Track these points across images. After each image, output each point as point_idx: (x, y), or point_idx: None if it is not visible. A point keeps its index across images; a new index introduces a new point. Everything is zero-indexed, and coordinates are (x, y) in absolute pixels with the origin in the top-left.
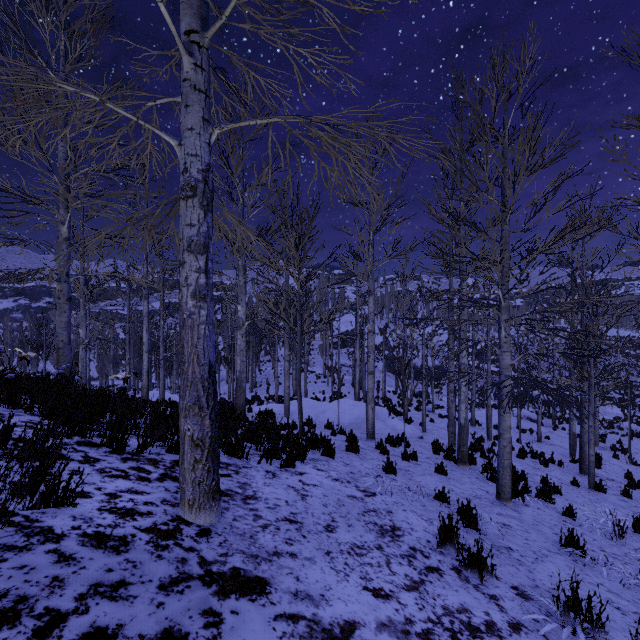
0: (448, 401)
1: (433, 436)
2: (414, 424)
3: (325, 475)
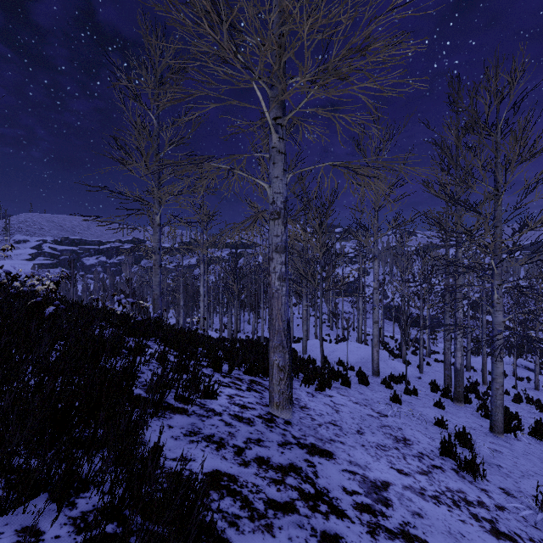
0: (444, 348)
1: (430, 377)
2: (412, 366)
3: (347, 399)
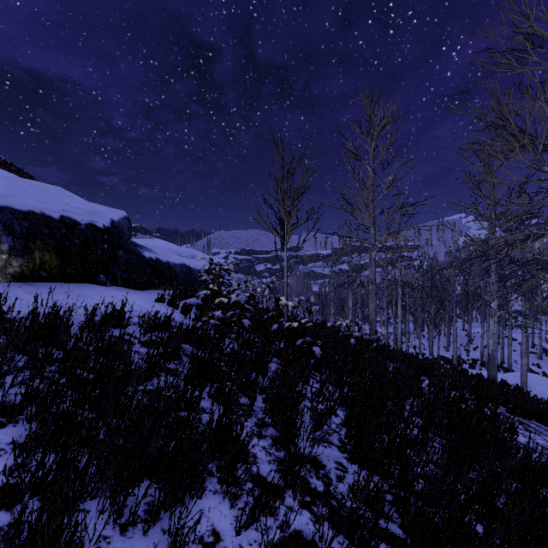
0: None
1: None
2: None
3: None
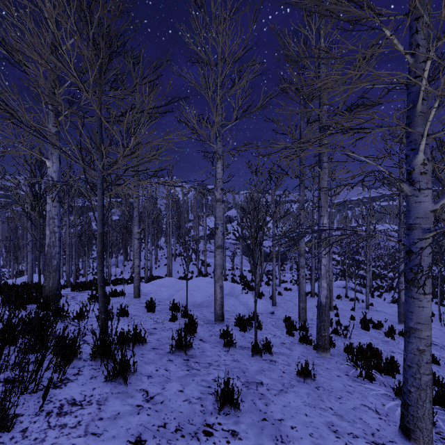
0: (299, 277)
1: (283, 310)
2: (265, 298)
3: None
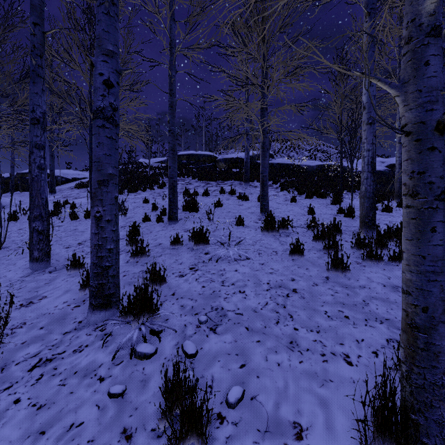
0: None
1: None
2: None
3: (278, 194)
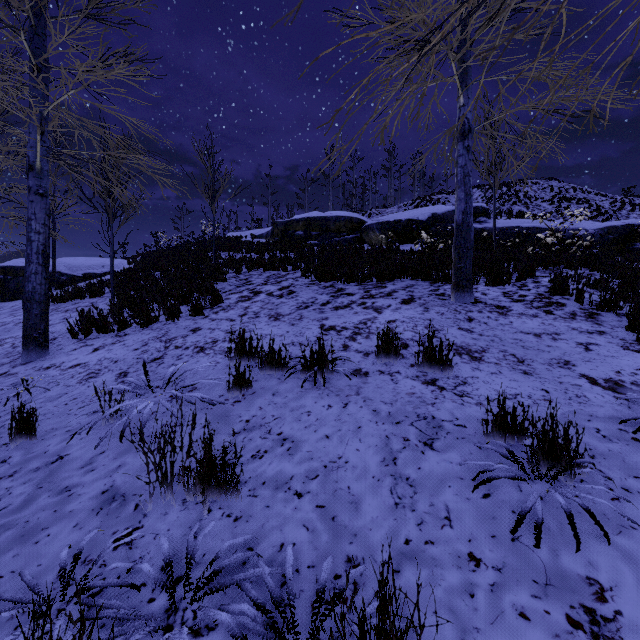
0: None
1: None
2: None
3: None
